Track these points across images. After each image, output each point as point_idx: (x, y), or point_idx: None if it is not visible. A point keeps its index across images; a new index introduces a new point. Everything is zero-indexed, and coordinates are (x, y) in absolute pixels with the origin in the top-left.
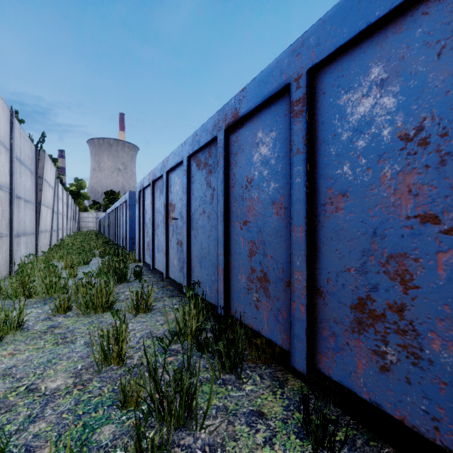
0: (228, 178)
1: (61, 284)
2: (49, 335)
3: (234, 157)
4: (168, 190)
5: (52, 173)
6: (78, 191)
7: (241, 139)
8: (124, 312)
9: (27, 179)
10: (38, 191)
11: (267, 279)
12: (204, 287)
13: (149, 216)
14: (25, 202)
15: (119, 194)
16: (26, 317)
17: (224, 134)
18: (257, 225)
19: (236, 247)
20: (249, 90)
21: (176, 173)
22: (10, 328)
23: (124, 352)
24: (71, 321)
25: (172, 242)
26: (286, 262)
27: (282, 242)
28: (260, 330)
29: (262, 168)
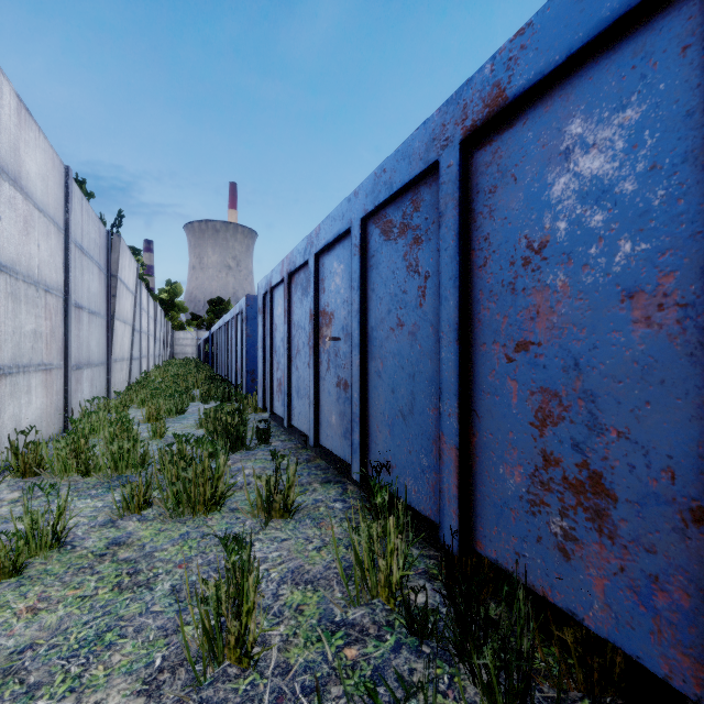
0: (467, 249)
1: (138, 454)
2: (107, 563)
3: (486, 199)
4: (317, 288)
5: (132, 270)
6: (172, 300)
7: (507, 155)
8: (244, 514)
9: (94, 278)
10: (110, 297)
11: (603, 488)
12: (402, 477)
13: (282, 336)
14: (89, 315)
15: (229, 303)
16: (74, 517)
17: (458, 151)
18: (564, 351)
19: (493, 401)
20: (543, 26)
21: (335, 255)
22: (40, 546)
23: (251, 637)
24: (150, 531)
25: (326, 382)
26: (687, 455)
27: (670, 398)
28: (575, 610)
29: (583, 209)
